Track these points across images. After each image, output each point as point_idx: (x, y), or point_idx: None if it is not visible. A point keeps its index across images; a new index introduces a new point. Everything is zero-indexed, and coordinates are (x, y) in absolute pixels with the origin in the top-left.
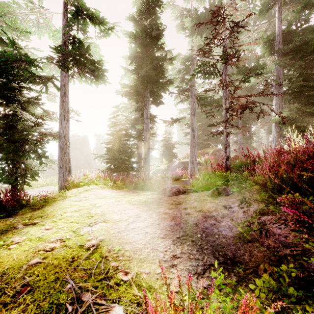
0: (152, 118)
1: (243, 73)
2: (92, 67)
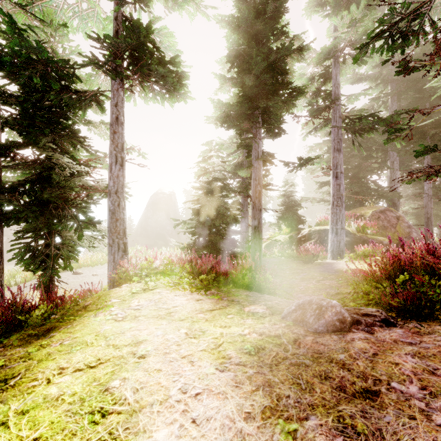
0: (266, 157)
1: None
2: (162, 71)
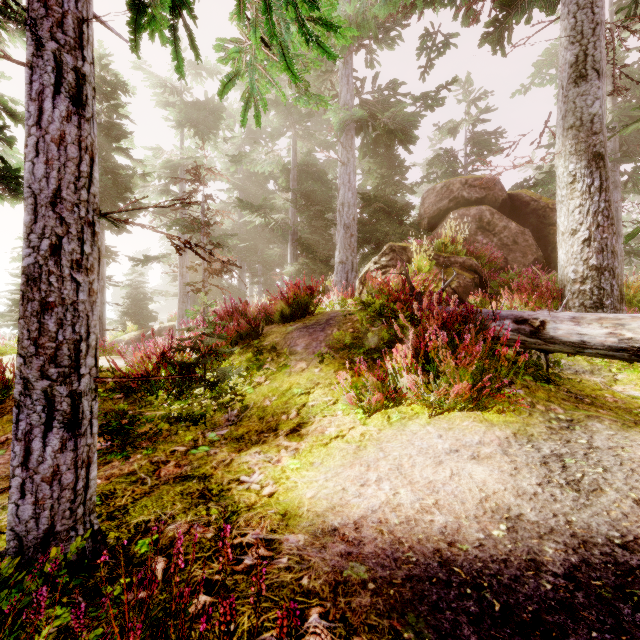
0: (111, 257)
1: (250, 209)
2: (14, 186)
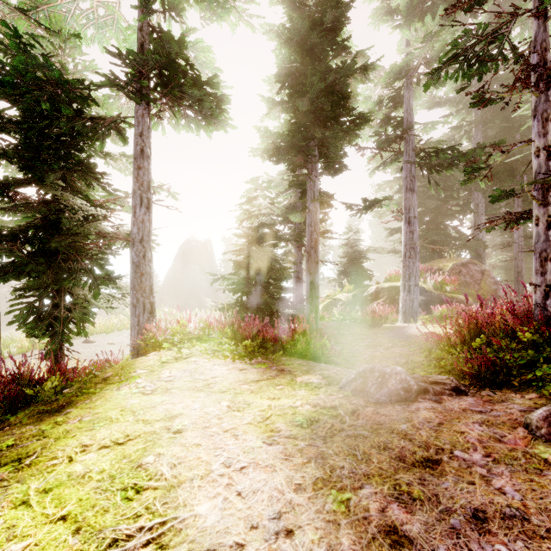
0: (324, 199)
1: None
2: (197, 93)
